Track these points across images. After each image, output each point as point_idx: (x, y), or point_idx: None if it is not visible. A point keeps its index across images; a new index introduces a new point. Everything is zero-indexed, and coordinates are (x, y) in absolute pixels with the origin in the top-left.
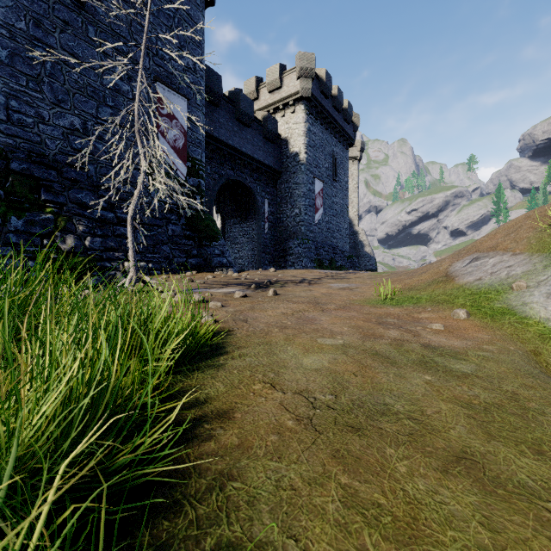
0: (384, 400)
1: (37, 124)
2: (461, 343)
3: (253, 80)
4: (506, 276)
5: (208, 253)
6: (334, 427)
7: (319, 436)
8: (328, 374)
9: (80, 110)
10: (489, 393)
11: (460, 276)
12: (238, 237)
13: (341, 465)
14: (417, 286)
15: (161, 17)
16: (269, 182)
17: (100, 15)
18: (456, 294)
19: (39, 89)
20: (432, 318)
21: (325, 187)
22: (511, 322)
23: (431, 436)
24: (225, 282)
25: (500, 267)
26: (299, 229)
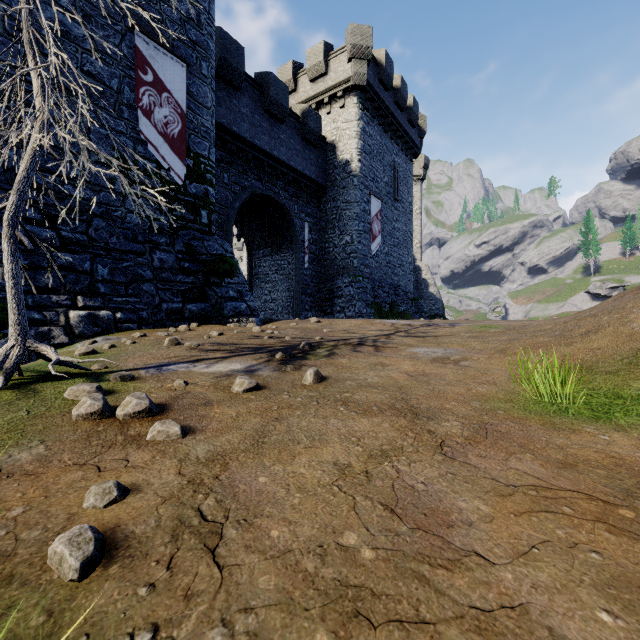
0: None
1: None
2: None
3: (289, 65)
4: None
5: (218, 295)
6: None
7: None
8: None
9: None
10: None
11: None
12: (269, 273)
13: None
14: (599, 362)
15: None
16: (310, 200)
17: None
18: None
19: None
20: None
21: (384, 208)
22: None
23: None
24: (233, 346)
25: None
26: (350, 262)
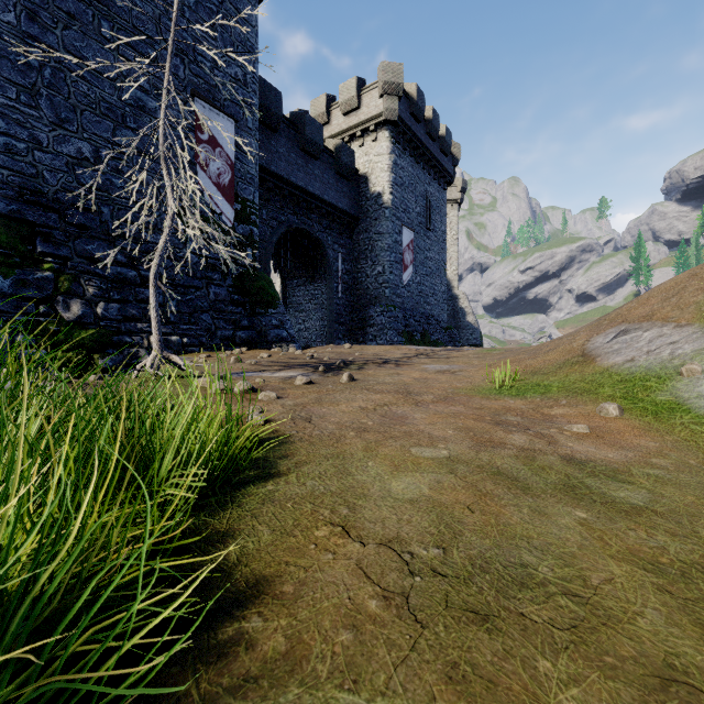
0: (520, 558)
1: (31, 151)
2: (619, 454)
3: (323, 99)
4: (670, 356)
5: (263, 324)
6: (446, 613)
7: (422, 631)
8: (430, 508)
9: (91, 133)
10: (681, 542)
11: (603, 356)
12: (302, 302)
13: (463, 698)
14: (543, 368)
15: (200, 12)
16: (343, 232)
17: (118, 7)
18: (600, 380)
19: (34, 105)
20: (570, 415)
21: (417, 238)
22: (685, 422)
23: (608, 632)
24: (284, 363)
25: (660, 343)
26: (382, 292)
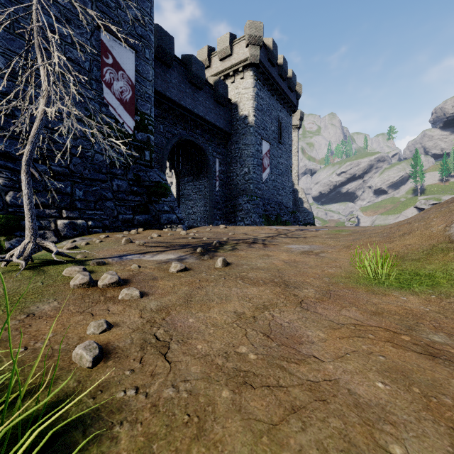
0: None
1: None
2: None
3: (205, 49)
4: None
5: (157, 209)
6: None
7: None
8: None
9: (4, 48)
10: None
11: None
12: (191, 194)
13: None
14: (408, 253)
15: None
16: (220, 143)
17: None
18: None
19: None
20: None
21: (272, 148)
22: None
23: None
24: (168, 243)
25: None
26: (248, 187)
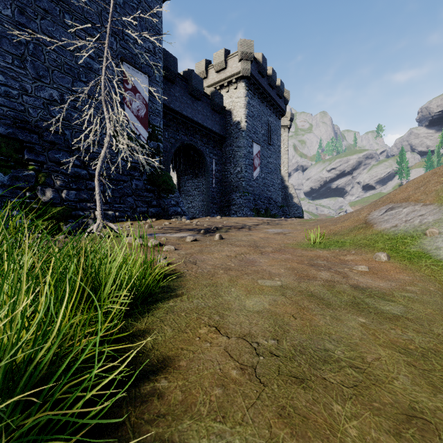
0: (324, 345)
1: (21, 95)
2: (386, 284)
3: (203, 62)
4: (419, 224)
5: (166, 203)
6: (278, 377)
7: (264, 388)
8: (269, 316)
9: (58, 84)
10: (422, 336)
11: (378, 223)
12: (190, 190)
13: (288, 427)
14: (340, 231)
15: (126, 8)
16: (216, 146)
17: (75, 6)
18: (376, 238)
19: (23, 66)
20: (357, 260)
21: (262, 149)
22: (428, 264)
23: (376, 389)
24: (179, 228)
25: (413, 215)
26: (240, 184)
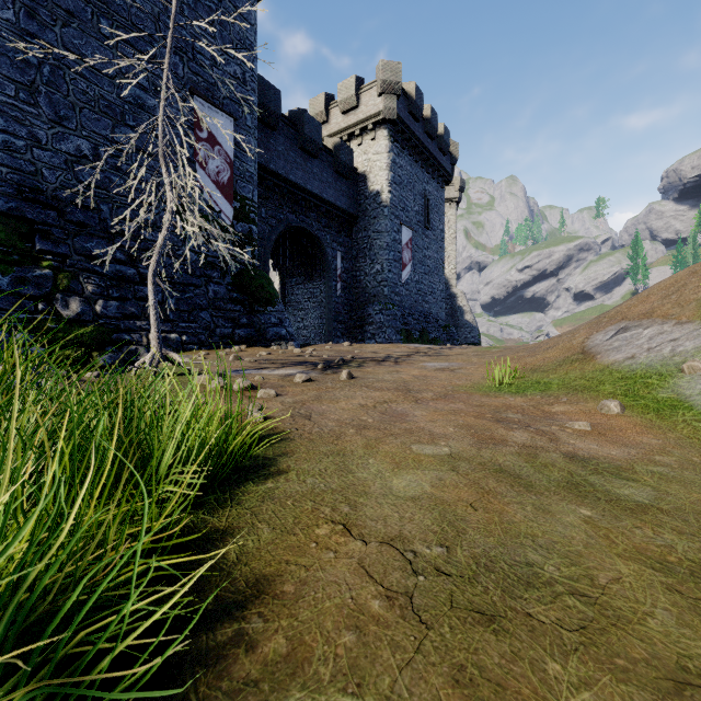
0: (526, 556)
1: (30, 148)
2: (621, 451)
3: (321, 98)
4: (671, 354)
5: (262, 322)
6: (451, 613)
7: (427, 633)
8: (432, 506)
9: (90, 131)
10: (688, 540)
11: (603, 353)
12: (301, 301)
13: None
14: (542, 366)
15: (199, 10)
16: (341, 230)
17: (117, 5)
18: (600, 377)
19: (33, 102)
20: (571, 412)
21: (415, 236)
22: (687, 419)
23: (618, 633)
24: (283, 361)
25: (661, 340)
26: (381, 291)
